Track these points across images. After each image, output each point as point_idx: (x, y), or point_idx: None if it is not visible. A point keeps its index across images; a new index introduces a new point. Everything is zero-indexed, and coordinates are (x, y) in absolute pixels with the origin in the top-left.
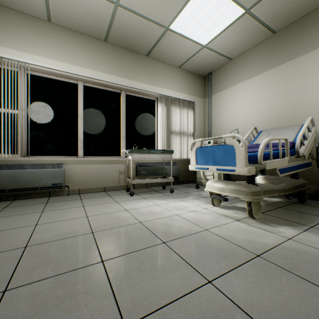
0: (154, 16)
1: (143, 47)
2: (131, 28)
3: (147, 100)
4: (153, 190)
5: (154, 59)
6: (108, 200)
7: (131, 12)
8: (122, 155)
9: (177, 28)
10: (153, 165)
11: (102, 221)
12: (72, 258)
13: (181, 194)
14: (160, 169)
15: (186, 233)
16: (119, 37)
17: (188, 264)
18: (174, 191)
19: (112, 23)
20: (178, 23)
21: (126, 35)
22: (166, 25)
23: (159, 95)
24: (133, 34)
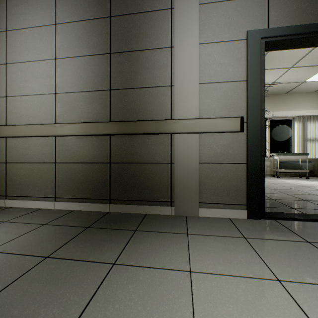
0: (294, 81)
1: (283, 91)
2: (277, 88)
3: (285, 120)
4: (291, 177)
5: (291, 93)
6: (265, 178)
7: (279, 83)
8: (267, 156)
9: (311, 80)
10: (291, 162)
11: (271, 182)
12: (271, 185)
13: (314, 180)
14: (296, 165)
15: (315, 186)
16: (267, 92)
17: (314, 189)
18: (309, 179)
19: (265, 89)
20: (312, 78)
21: (273, 90)
22: (303, 81)
23: (295, 116)
24: (278, 89)
